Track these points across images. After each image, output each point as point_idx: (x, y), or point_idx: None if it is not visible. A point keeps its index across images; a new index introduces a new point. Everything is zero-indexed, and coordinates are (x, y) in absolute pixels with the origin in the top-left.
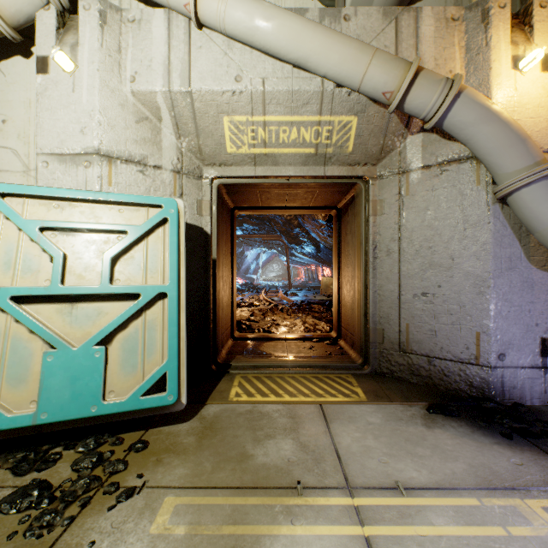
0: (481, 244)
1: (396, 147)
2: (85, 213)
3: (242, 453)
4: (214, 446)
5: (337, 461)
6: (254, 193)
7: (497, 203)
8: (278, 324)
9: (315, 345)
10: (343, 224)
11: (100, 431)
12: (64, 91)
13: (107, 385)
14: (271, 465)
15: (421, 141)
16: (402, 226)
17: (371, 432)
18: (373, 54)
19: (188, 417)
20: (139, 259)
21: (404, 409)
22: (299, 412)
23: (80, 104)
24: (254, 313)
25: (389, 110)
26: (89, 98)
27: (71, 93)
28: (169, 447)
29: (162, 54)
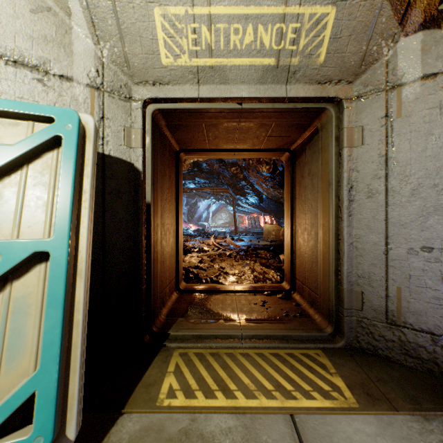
0: None
1: (382, 56)
2: None
3: None
4: None
5: None
6: (200, 129)
7: None
8: (227, 273)
9: (268, 300)
10: (298, 167)
11: None
12: None
13: None
14: None
15: (421, 43)
16: (391, 158)
17: None
18: None
19: None
20: (10, 198)
21: (422, 429)
22: (261, 436)
23: None
24: (203, 260)
25: None
26: None
27: None
28: None
29: None
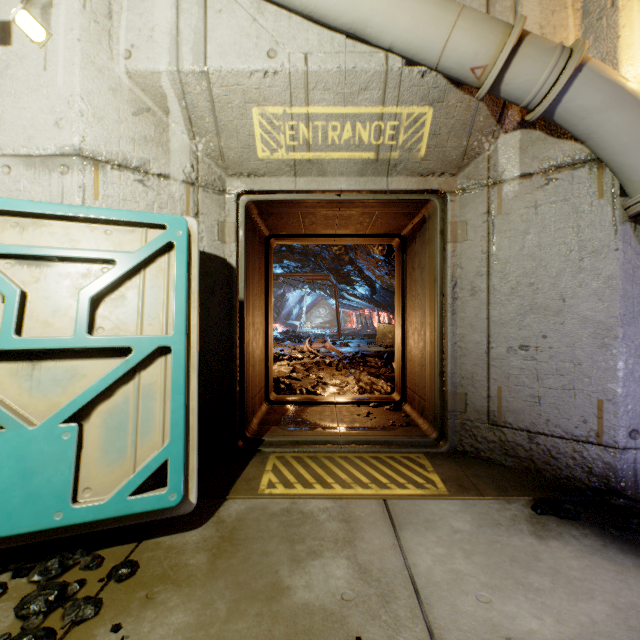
0: (605, 279)
1: (484, 150)
2: (56, 235)
3: (274, 584)
4: (233, 571)
5: (415, 598)
6: (295, 216)
7: (628, 222)
8: (326, 383)
9: (373, 411)
10: (409, 256)
11: (70, 547)
12: (32, 69)
13: (81, 480)
14: (315, 606)
15: (519, 141)
16: (492, 256)
17: (459, 547)
18: (459, 12)
19: (201, 520)
20: (133, 300)
21: (501, 507)
22: (355, 512)
23: (55, 87)
24: (296, 369)
25: (479, 93)
26: (67, 79)
27: (42, 72)
28: (167, 572)
29: (168, 20)
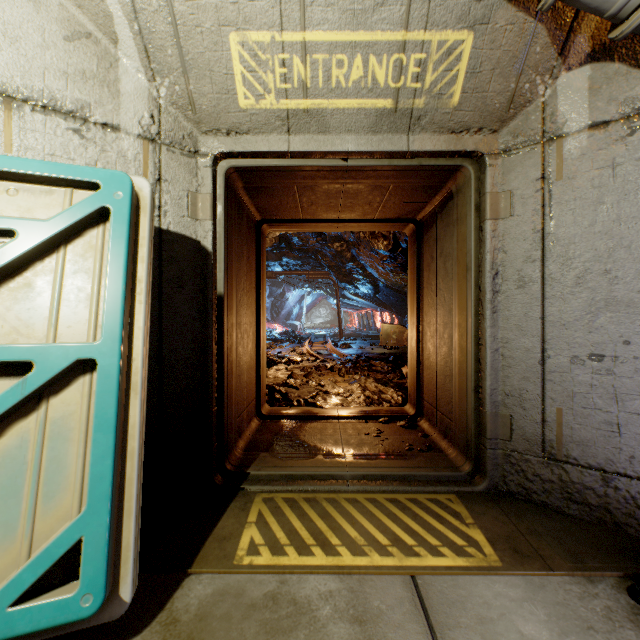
0: None
1: (537, 96)
2: None
3: None
4: None
5: None
6: (290, 193)
7: None
8: (327, 393)
9: (384, 429)
10: (427, 244)
11: None
12: None
13: None
14: None
15: (588, 80)
16: (549, 235)
17: None
18: None
19: (142, 619)
20: (44, 290)
21: (583, 592)
22: (372, 601)
23: None
24: (294, 374)
25: None
26: None
27: None
28: None
29: None
